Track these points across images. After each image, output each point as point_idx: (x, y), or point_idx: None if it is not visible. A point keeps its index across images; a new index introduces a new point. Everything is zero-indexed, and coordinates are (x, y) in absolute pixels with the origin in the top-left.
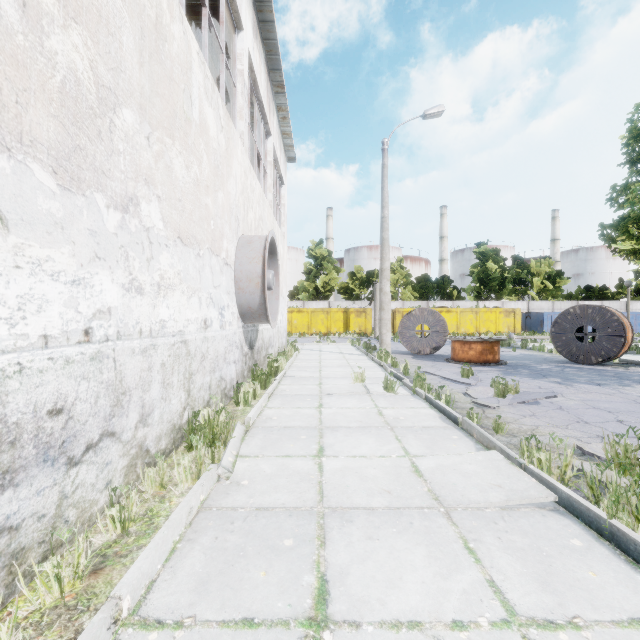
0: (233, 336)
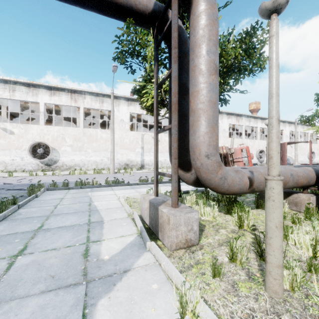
0: (307, 160)
